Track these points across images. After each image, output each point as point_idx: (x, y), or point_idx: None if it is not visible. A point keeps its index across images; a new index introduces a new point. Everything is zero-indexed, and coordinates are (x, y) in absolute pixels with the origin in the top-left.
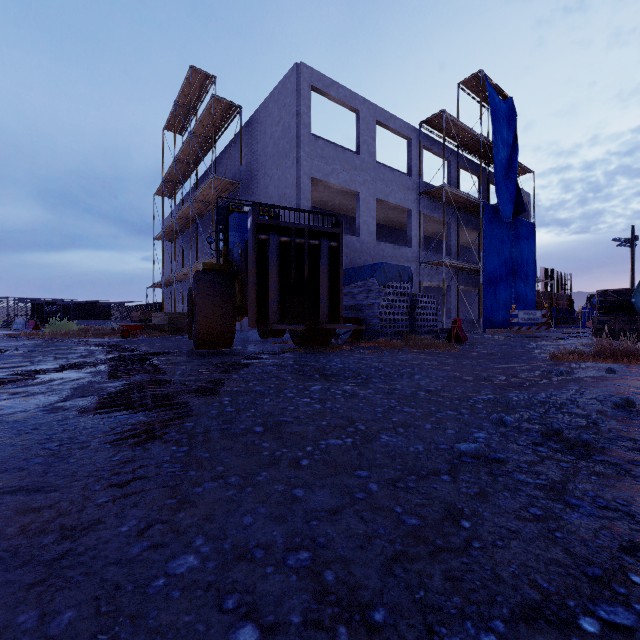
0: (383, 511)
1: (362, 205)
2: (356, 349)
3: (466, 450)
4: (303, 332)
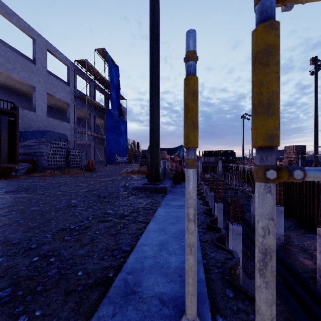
0: (23, 225)
1: (37, 94)
2: (31, 177)
3: (65, 205)
4: None
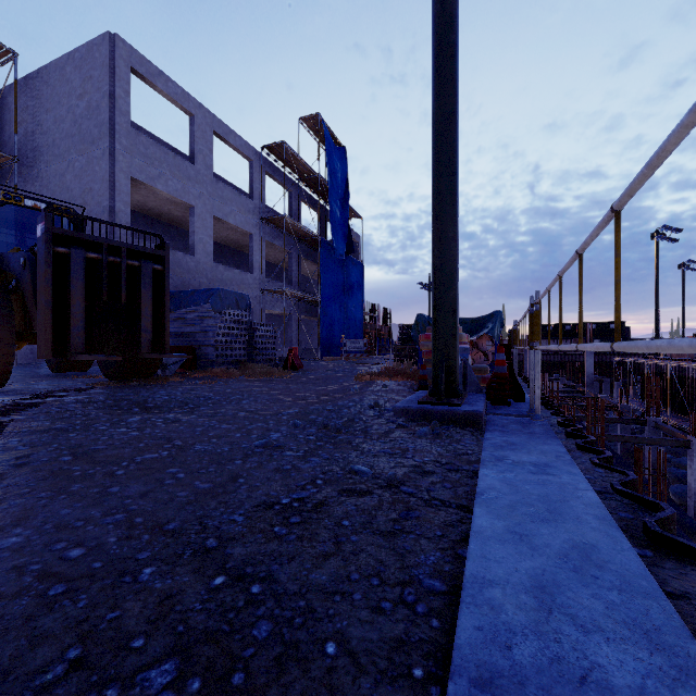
0: (186, 486)
1: (197, 221)
2: (187, 380)
3: (259, 444)
4: (119, 363)
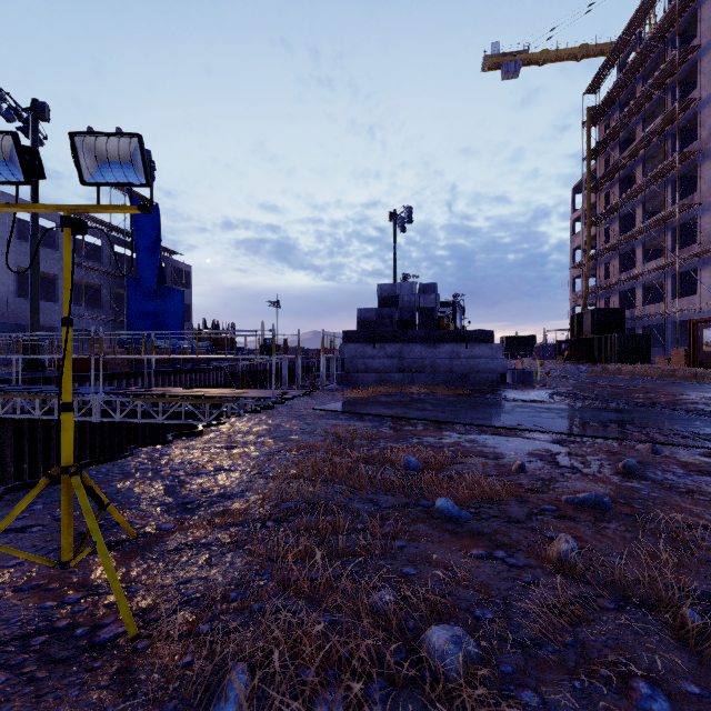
0: None
1: (1, 271)
2: None
3: None
4: None
